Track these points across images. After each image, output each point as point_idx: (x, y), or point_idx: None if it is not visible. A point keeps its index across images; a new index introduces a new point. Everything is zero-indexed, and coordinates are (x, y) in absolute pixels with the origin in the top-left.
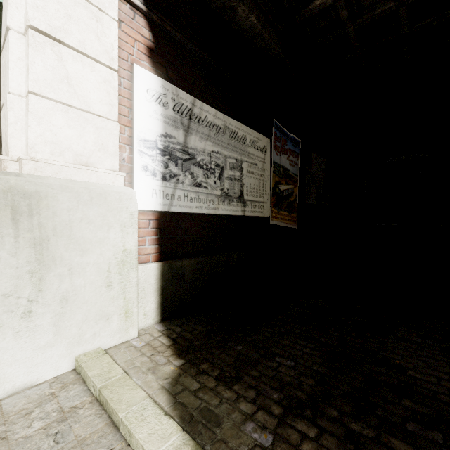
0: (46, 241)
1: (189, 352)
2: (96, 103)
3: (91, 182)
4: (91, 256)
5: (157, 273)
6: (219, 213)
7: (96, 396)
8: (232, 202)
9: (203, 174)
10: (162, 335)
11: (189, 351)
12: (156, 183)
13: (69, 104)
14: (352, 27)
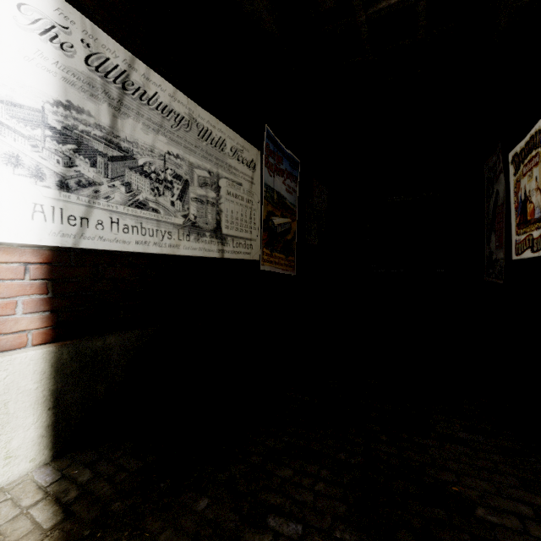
0: None
1: (92, 540)
2: None
3: None
4: None
5: (42, 367)
6: (180, 253)
7: None
8: (203, 237)
9: (150, 188)
10: (41, 500)
11: (93, 536)
12: (43, 193)
13: None
14: (364, 16)
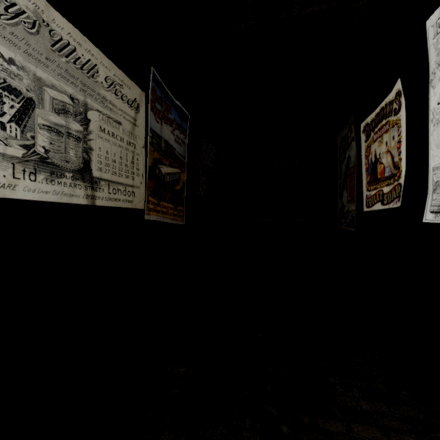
0: None
1: None
2: None
3: None
4: None
5: None
6: (16, 197)
7: None
8: (60, 178)
9: None
10: None
11: None
12: None
13: None
14: None
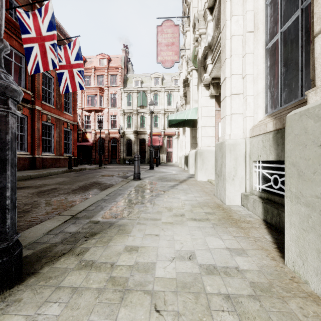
0: (203, 159)
1: None
2: (211, 134)
3: (210, 149)
4: (210, 162)
5: None
6: None
7: (209, 182)
8: None
9: None
10: None
11: None
12: None
13: (206, 136)
14: None
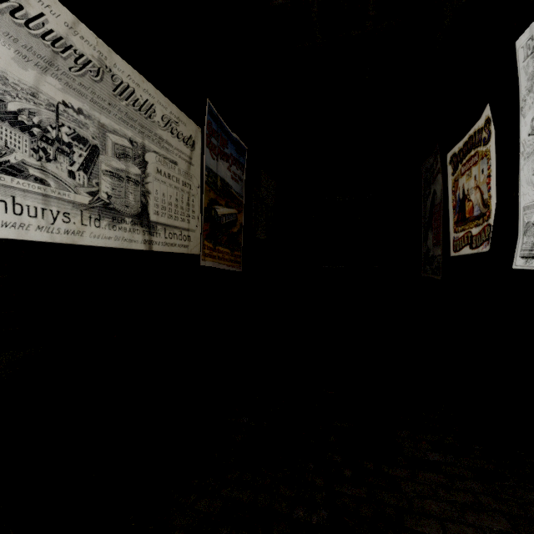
0: None
1: None
2: None
3: None
4: None
5: None
6: (84, 243)
7: None
8: (121, 224)
9: (31, 148)
10: None
11: None
12: None
13: None
14: None
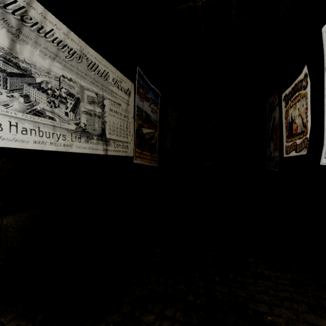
0: None
1: None
2: None
3: None
4: None
5: None
6: (72, 151)
7: None
8: (91, 140)
9: (47, 101)
10: None
11: None
12: None
13: None
14: (200, 2)
